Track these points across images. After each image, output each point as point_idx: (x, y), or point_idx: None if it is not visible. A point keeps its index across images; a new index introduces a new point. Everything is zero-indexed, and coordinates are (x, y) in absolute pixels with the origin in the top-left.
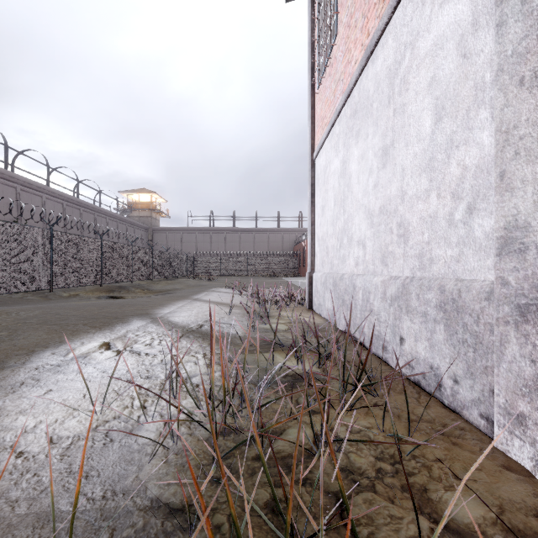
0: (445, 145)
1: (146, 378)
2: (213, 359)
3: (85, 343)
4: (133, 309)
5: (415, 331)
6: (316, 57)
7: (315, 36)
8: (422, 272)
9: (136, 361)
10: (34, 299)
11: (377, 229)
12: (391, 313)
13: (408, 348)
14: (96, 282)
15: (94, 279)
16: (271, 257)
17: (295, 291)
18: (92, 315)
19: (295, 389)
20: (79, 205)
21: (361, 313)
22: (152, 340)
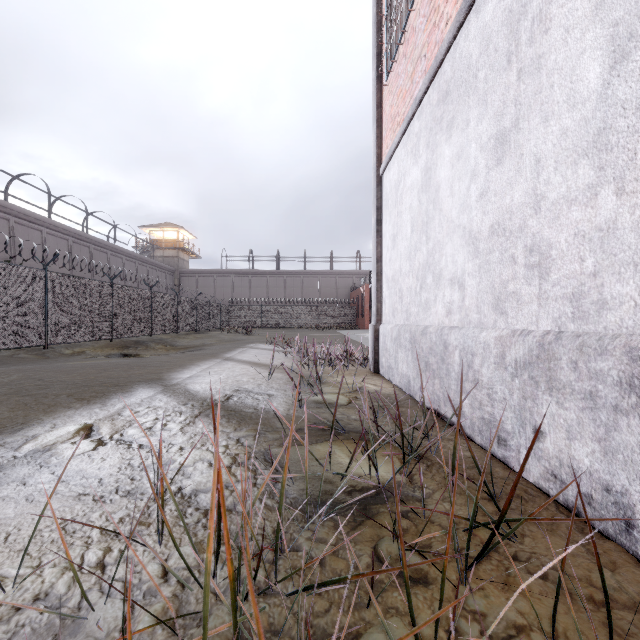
0: (638, 98)
1: (126, 496)
2: (211, 506)
3: (57, 426)
4: (142, 373)
5: (568, 422)
6: (384, 38)
7: (383, 11)
8: (580, 324)
9: (120, 461)
10: (26, 358)
11: (486, 260)
12: (515, 389)
13: (551, 448)
14: (105, 336)
15: (103, 332)
16: (323, 306)
17: (353, 347)
18: (85, 381)
19: (369, 522)
20: (88, 242)
21: (457, 384)
22: (155, 422)
